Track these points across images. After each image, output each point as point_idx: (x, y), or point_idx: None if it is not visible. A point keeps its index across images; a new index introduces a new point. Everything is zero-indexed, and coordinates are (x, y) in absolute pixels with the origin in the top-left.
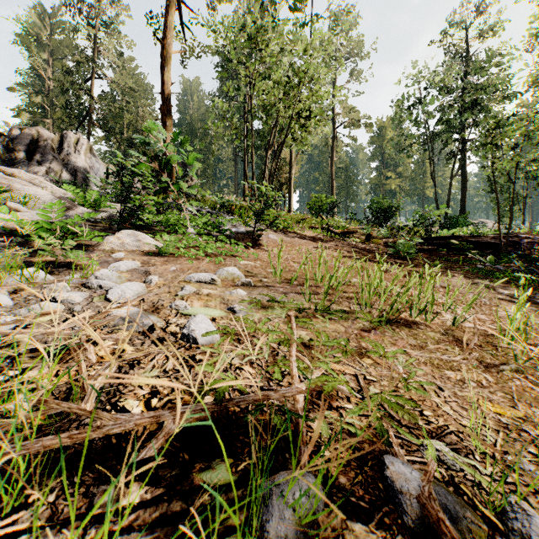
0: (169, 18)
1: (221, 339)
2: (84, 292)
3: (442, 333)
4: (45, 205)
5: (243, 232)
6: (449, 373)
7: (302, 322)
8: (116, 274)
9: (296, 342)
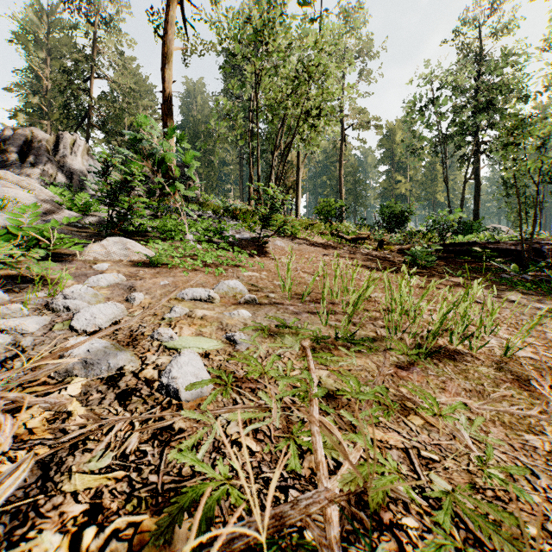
0: (170, 12)
1: (211, 395)
2: (44, 317)
3: (496, 368)
4: (18, 208)
5: (248, 239)
6: (530, 439)
7: (322, 359)
8: (91, 292)
9: (332, 441)
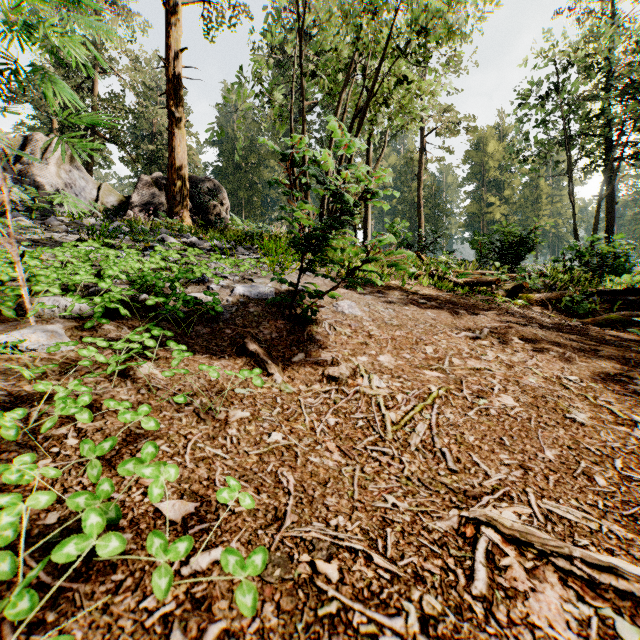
0: None
1: None
2: None
3: None
4: None
5: (266, 298)
6: None
7: None
8: None
9: None
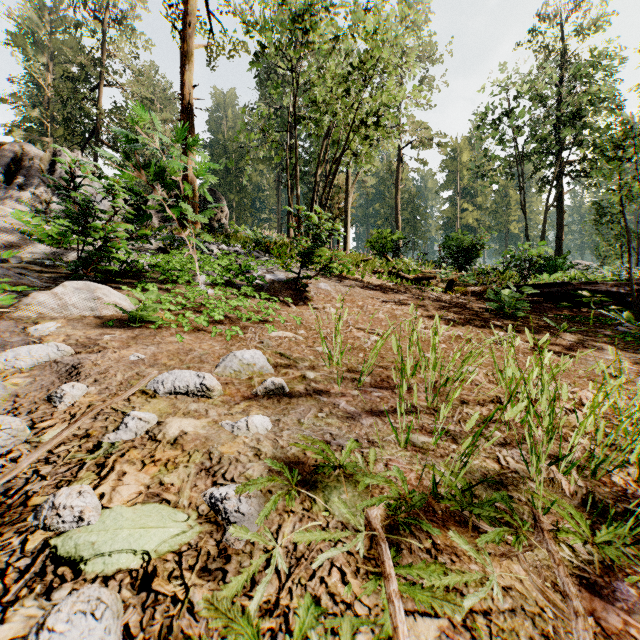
0: (191, 2)
1: None
2: None
3: None
4: None
5: (282, 280)
6: None
7: (422, 591)
8: None
9: None
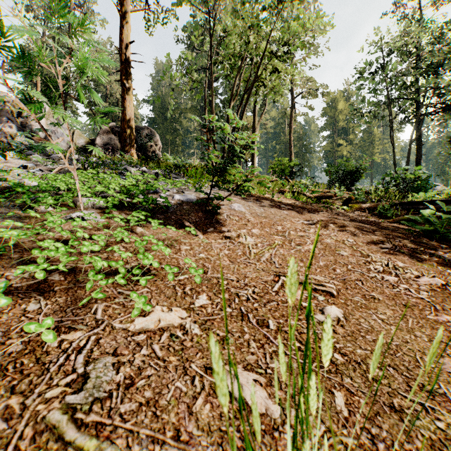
0: None
1: None
2: None
3: None
4: None
5: (192, 201)
6: None
7: None
8: None
9: None
